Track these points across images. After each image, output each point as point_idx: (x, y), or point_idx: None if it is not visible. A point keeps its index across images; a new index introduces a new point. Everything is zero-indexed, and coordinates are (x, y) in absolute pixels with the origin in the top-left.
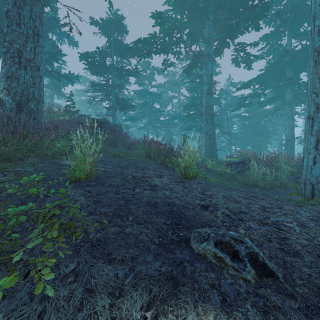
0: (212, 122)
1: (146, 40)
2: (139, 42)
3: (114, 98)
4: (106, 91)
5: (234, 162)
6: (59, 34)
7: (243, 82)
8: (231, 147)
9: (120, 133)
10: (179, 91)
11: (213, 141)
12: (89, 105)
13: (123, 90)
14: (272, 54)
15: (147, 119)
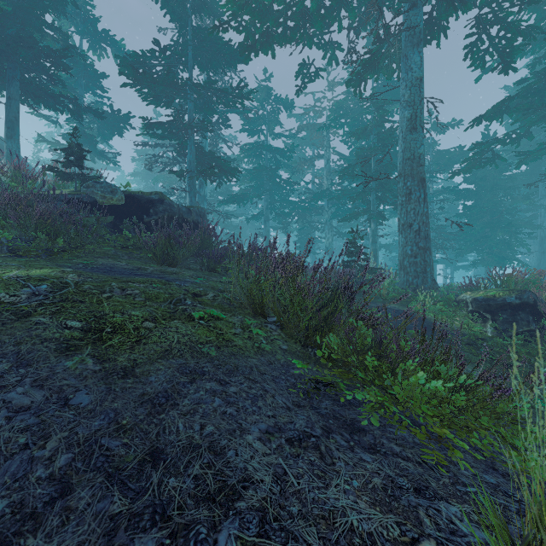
0: (422, 197)
1: (259, 2)
2: (242, 6)
3: (194, 152)
4: (176, 137)
5: (500, 304)
6: (94, 36)
7: (459, 122)
8: (433, 253)
9: (200, 227)
10: (328, 145)
11: (425, 245)
12: (158, 175)
13: (218, 144)
14: (545, 45)
15: (265, 199)
